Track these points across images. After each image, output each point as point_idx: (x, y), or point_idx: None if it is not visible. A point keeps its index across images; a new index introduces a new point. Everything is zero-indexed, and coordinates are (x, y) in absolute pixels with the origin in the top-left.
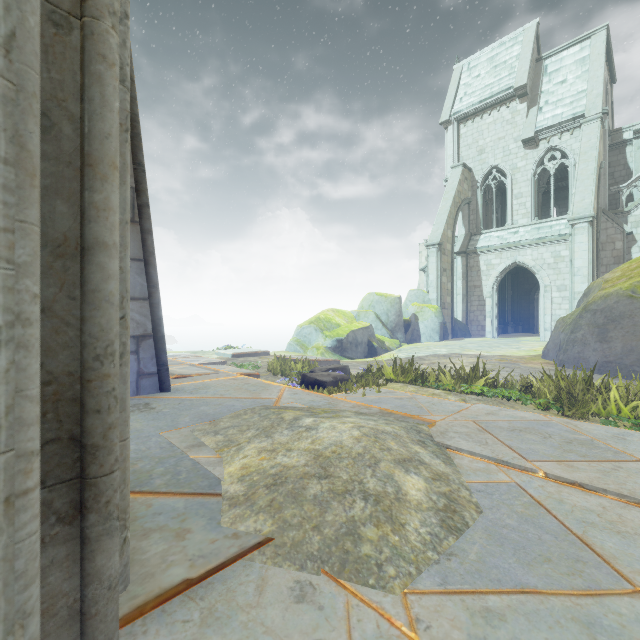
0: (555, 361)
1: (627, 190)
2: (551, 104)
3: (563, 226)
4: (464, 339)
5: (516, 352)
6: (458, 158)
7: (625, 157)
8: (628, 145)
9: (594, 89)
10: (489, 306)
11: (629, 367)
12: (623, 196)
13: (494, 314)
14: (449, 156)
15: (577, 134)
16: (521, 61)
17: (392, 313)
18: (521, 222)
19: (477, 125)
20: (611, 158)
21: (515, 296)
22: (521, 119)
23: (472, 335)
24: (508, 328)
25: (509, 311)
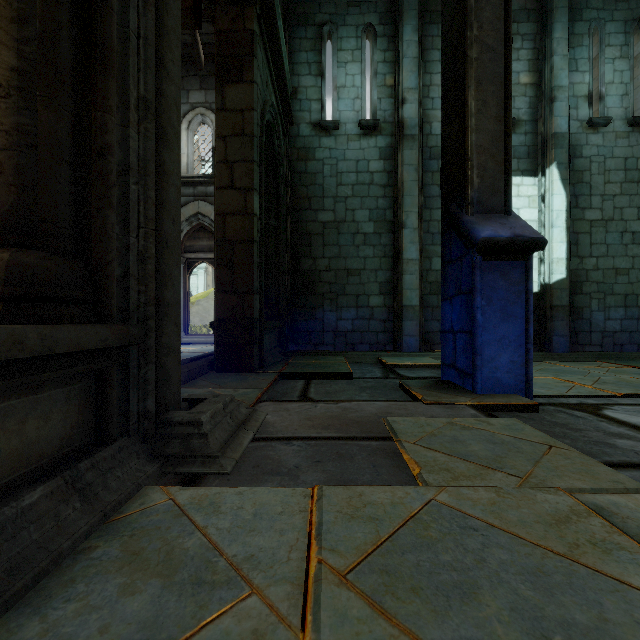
0: None
1: None
2: None
3: None
4: None
5: None
6: None
7: None
8: None
9: None
10: None
11: None
12: None
13: None
14: None
15: None
16: None
17: None
18: None
19: None
20: None
21: None
22: None
23: None
24: None
25: None
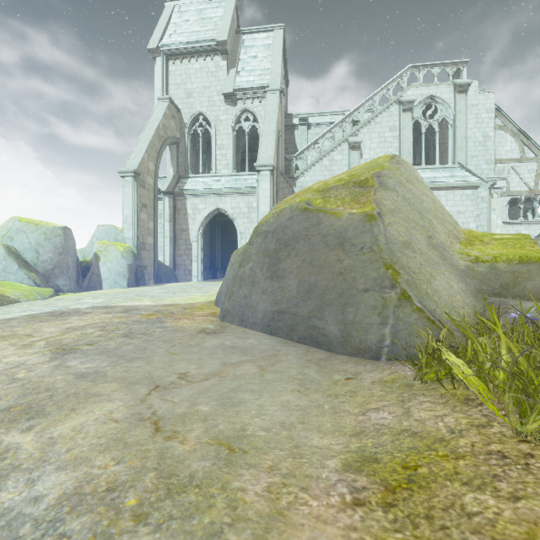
0: (220, 311)
1: (296, 160)
2: (246, 71)
3: (254, 180)
4: (165, 284)
5: (196, 297)
6: (167, 94)
7: (294, 138)
8: (296, 129)
9: (276, 69)
10: (195, 250)
11: (308, 320)
12: (293, 164)
13: (200, 258)
14: (158, 89)
15: (264, 103)
16: (223, 21)
17: (47, 249)
18: (223, 172)
19: (186, 67)
20: (286, 136)
21: (224, 246)
22: (223, 75)
23: (180, 280)
24: (217, 273)
25: (219, 258)
